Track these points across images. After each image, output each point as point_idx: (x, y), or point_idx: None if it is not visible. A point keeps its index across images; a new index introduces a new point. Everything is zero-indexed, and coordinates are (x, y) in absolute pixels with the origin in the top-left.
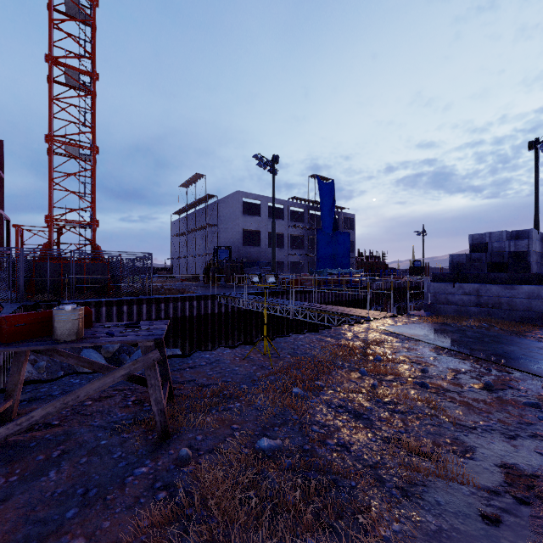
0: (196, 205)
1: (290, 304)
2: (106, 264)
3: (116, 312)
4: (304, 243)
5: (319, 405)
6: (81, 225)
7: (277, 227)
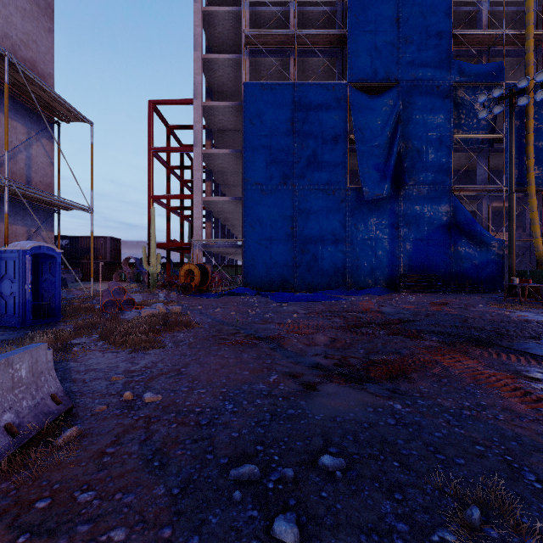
0: None
1: None
2: None
3: None
4: None
5: None
6: None
7: None
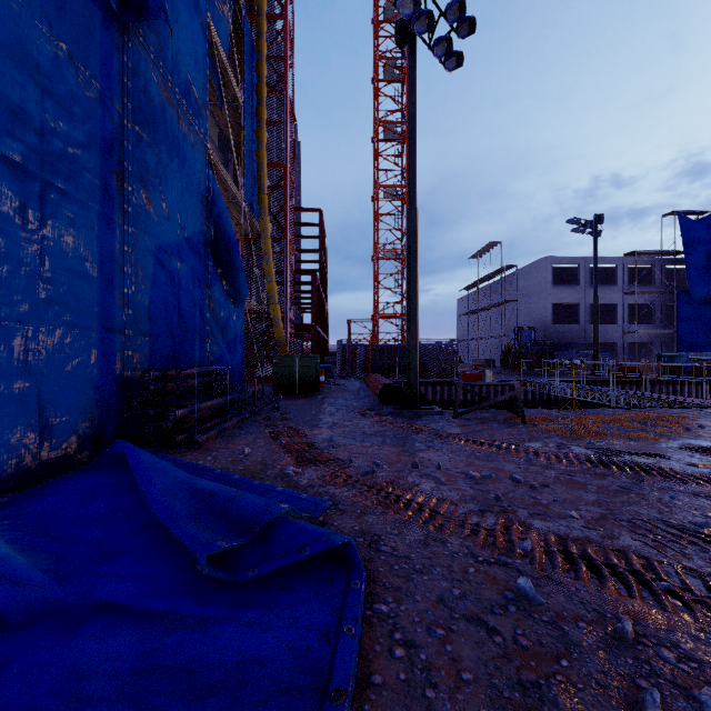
0: (489, 278)
1: (610, 391)
2: (422, 350)
3: (431, 391)
4: (652, 314)
5: (603, 426)
6: (397, 317)
7: (605, 296)
